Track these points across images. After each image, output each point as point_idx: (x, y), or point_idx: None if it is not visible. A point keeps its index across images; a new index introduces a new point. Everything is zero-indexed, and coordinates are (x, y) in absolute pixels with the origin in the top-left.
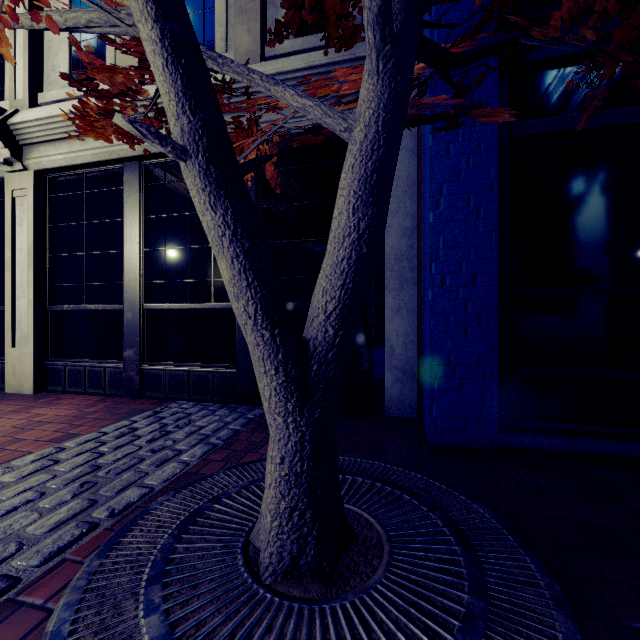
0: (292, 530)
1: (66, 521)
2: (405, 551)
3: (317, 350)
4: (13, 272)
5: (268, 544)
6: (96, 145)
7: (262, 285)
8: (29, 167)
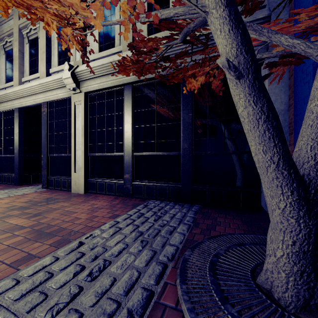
0: (303, 283)
1: (150, 261)
2: None
3: (312, 181)
4: (75, 138)
5: (287, 289)
6: (113, 78)
7: (283, 145)
8: (82, 91)
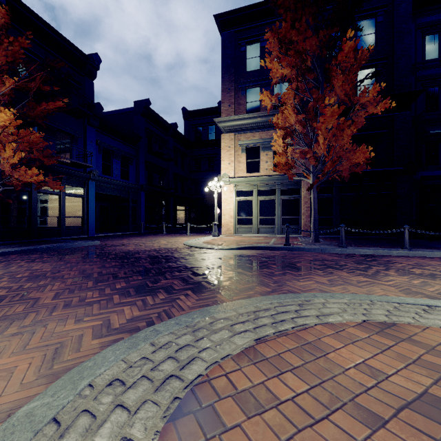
0: None
1: None
2: None
3: None
4: None
5: None
6: None
7: None
8: None
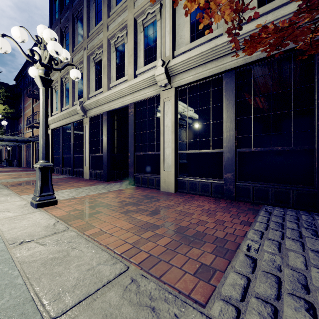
0: None
1: None
2: None
3: None
4: (163, 136)
5: None
6: (212, 66)
7: None
8: (173, 86)
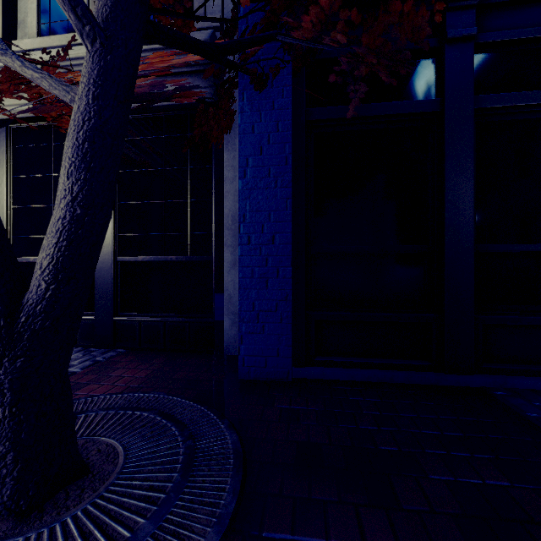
0: None
1: None
2: (125, 481)
3: (28, 303)
4: None
5: None
6: None
7: None
8: None
